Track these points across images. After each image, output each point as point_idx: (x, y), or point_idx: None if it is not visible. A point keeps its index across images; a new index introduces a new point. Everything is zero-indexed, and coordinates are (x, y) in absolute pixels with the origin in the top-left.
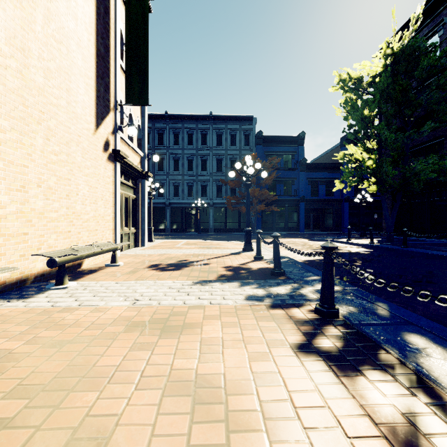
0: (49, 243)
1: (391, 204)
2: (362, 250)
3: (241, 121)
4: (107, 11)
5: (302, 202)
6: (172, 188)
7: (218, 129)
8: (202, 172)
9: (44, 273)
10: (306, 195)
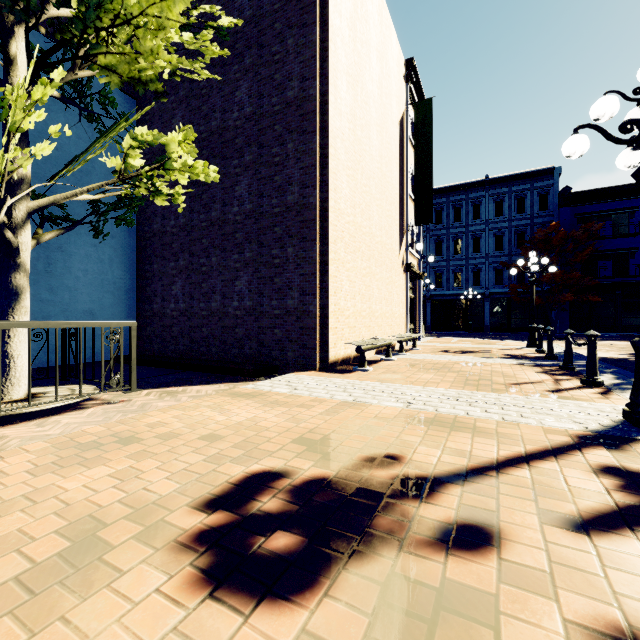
0: (386, 331)
1: None
2: None
3: (533, 177)
4: (403, 161)
5: None
6: (433, 277)
7: (498, 195)
8: (474, 254)
9: (385, 348)
10: None
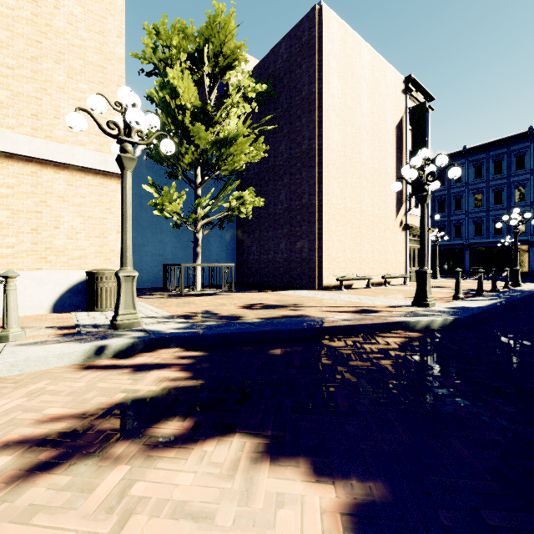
0: (379, 272)
1: None
2: None
3: None
4: (401, 152)
5: None
6: (472, 227)
7: None
8: (517, 203)
9: (378, 283)
10: None
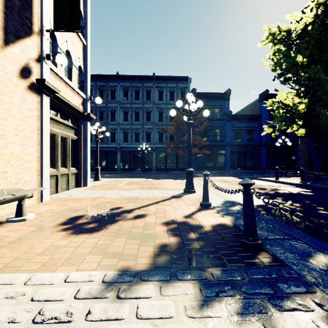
0: None
1: (308, 147)
2: (300, 190)
3: (178, 80)
4: None
5: (228, 146)
6: (122, 135)
7: (160, 87)
8: (147, 122)
9: None
10: (231, 140)
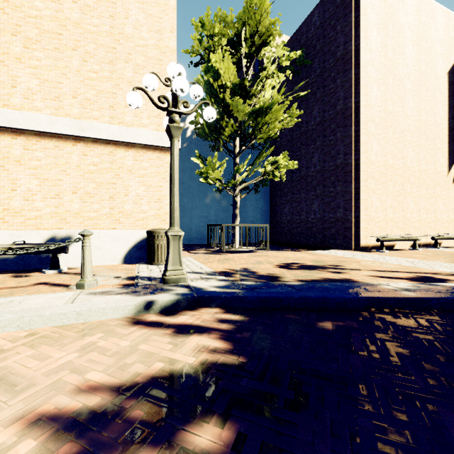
0: (426, 232)
1: None
2: None
3: None
4: None
5: None
6: None
7: None
8: None
9: (425, 244)
10: None
